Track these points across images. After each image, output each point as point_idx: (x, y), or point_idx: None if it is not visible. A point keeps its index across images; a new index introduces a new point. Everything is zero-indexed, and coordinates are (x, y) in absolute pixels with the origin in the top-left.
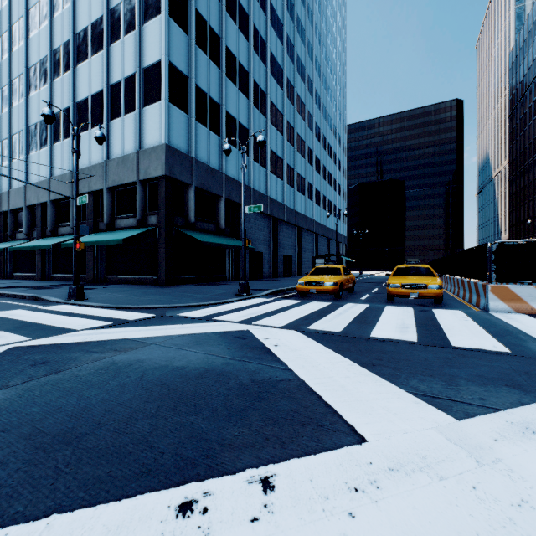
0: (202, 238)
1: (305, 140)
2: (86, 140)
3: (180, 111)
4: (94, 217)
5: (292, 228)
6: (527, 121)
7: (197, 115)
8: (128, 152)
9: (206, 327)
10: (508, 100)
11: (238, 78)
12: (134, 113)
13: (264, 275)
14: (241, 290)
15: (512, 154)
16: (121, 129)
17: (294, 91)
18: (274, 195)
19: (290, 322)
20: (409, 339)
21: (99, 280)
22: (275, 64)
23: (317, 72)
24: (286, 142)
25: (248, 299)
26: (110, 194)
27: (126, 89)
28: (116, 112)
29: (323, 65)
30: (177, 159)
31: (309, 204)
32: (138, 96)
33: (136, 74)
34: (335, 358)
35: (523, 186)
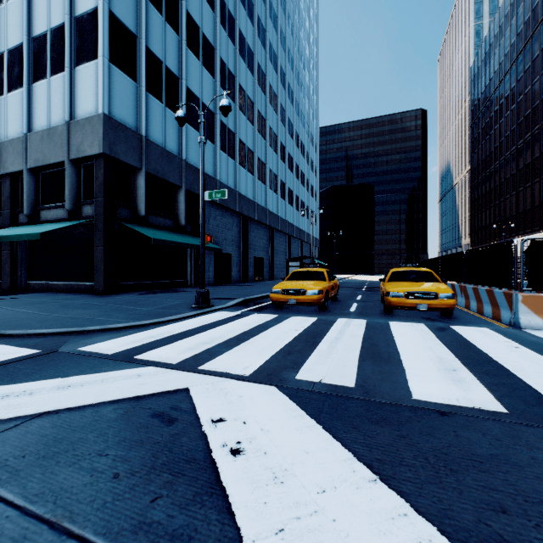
0: (153, 234)
1: (277, 134)
2: (1, 107)
3: (125, 76)
4: (11, 206)
5: (264, 228)
6: (488, 131)
7: (148, 85)
8: (56, 123)
9: (106, 386)
10: (470, 110)
11: (201, 51)
12: (63, 74)
13: (232, 279)
14: (199, 300)
15: (474, 162)
16: (47, 94)
17: (266, 80)
18: (244, 191)
19: (264, 361)
20: (489, 406)
21: (18, 287)
22: (246, 45)
23: (290, 64)
24: (258, 134)
25: (207, 313)
26: (33, 177)
27: (54, 43)
28: (40, 72)
29: (296, 59)
30: (121, 135)
31: (282, 204)
32: (68, 52)
33: (65, 25)
34: (394, 521)
35: (485, 193)
